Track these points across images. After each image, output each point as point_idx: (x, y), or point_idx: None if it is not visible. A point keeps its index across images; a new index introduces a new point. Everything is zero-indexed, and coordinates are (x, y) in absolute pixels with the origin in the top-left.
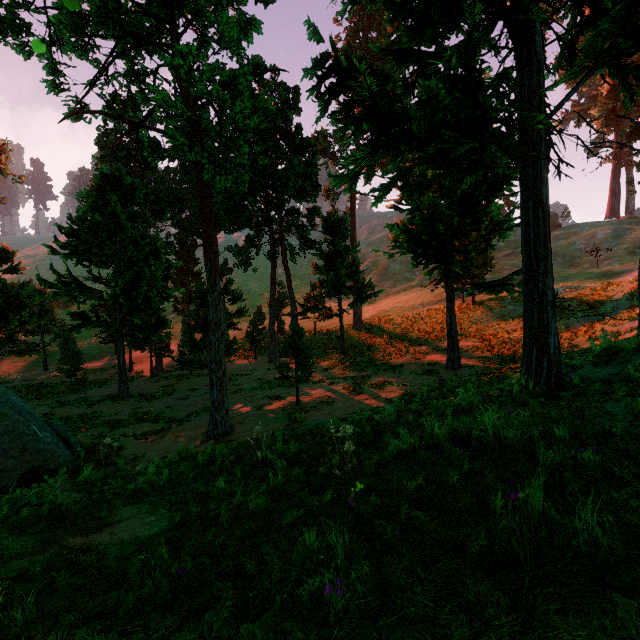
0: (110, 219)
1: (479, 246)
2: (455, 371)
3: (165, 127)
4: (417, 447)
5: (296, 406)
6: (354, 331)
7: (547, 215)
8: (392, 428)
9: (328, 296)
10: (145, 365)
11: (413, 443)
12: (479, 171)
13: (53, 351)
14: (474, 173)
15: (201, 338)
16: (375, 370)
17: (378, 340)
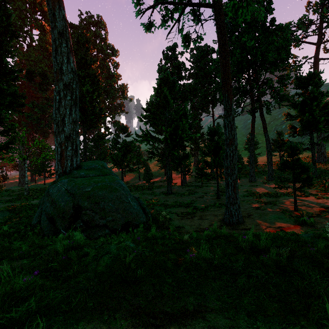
0: (163, 99)
1: None
2: None
3: None
4: None
5: (294, 211)
6: (318, 163)
7: None
8: None
9: (299, 135)
10: (177, 180)
11: None
12: None
13: (142, 173)
14: None
15: (212, 159)
16: None
17: None
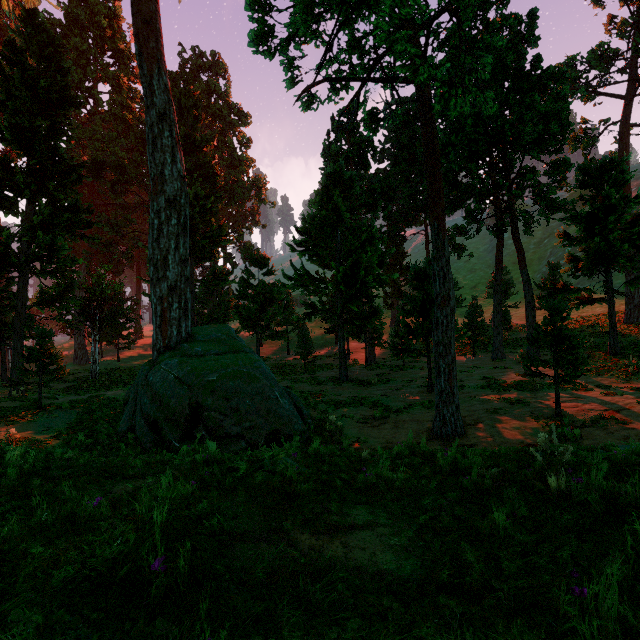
0: (333, 213)
1: None
2: None
3: (392, 48)
4: None
5: (555, 417)
6: (627, 325)
7: None
8: None
9: (585, 274)
10: (359, 355)
11: None
12: None
13: (293, 340)
14: None
15: (418, 323)
16: None
17: None
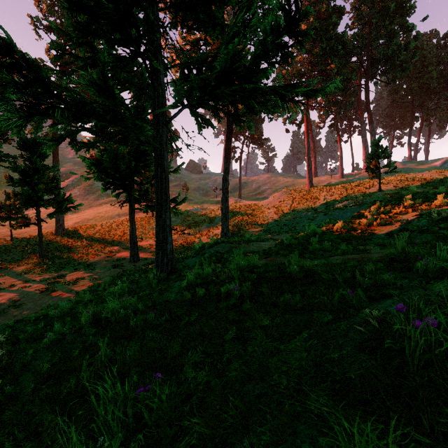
0: None
1: (151, 181)
2: (135, 263)
3: None
4: (68, 333)
5: None
6: (56, 236)
7: (167, 177)
8: (64, 319)
9: (25, 207)
10: None
11: (65, 331)
12: (129, 143)
13: None
14: (126, 144)
15: None
16: (72, 269)
17: (79, 243)
